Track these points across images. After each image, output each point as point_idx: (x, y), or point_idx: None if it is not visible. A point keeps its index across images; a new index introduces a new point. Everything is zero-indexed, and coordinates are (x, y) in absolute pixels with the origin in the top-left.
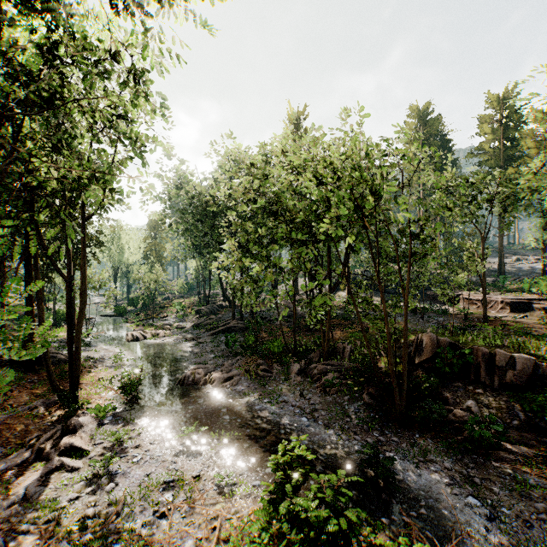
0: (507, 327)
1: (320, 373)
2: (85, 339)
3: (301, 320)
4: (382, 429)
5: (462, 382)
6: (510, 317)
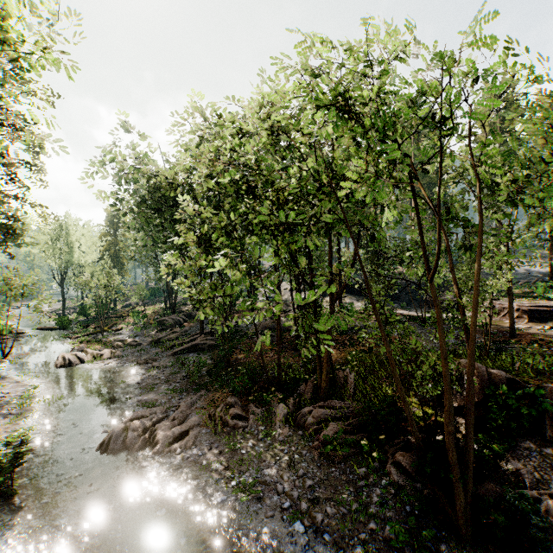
0: (543, 344)
1: (316, 421)
2: None
3: (285, 333)
4: (435, 548)
5: (532, 440)
6: (535, 329)
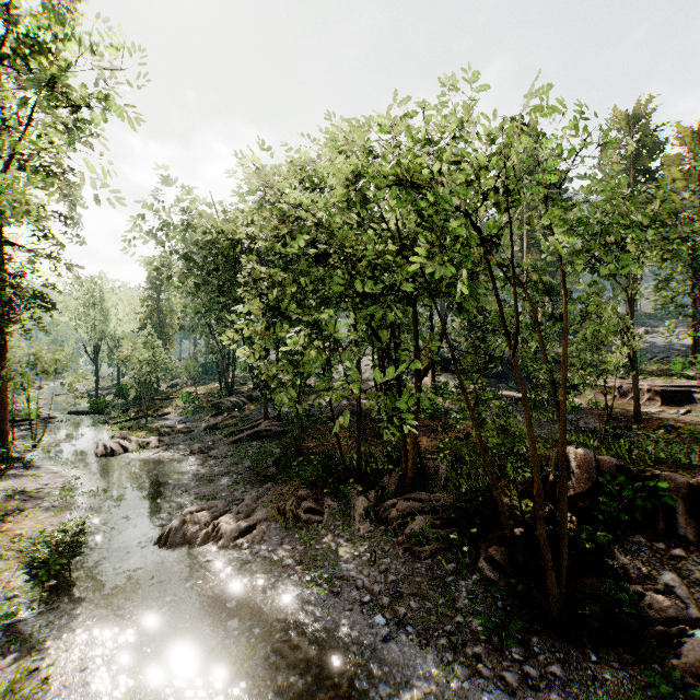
0: (673, 430)
1: (401, 515)
2: (27, 454)
3: (366, 418)
4: (525, 641)
5: (644, 534)
6: (667, 413)
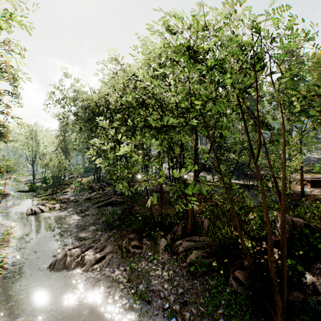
0: None
1: (184, 250)
2: None
3: (165, 194)
4: None
5: (320, 263)
6: (315, 192)
